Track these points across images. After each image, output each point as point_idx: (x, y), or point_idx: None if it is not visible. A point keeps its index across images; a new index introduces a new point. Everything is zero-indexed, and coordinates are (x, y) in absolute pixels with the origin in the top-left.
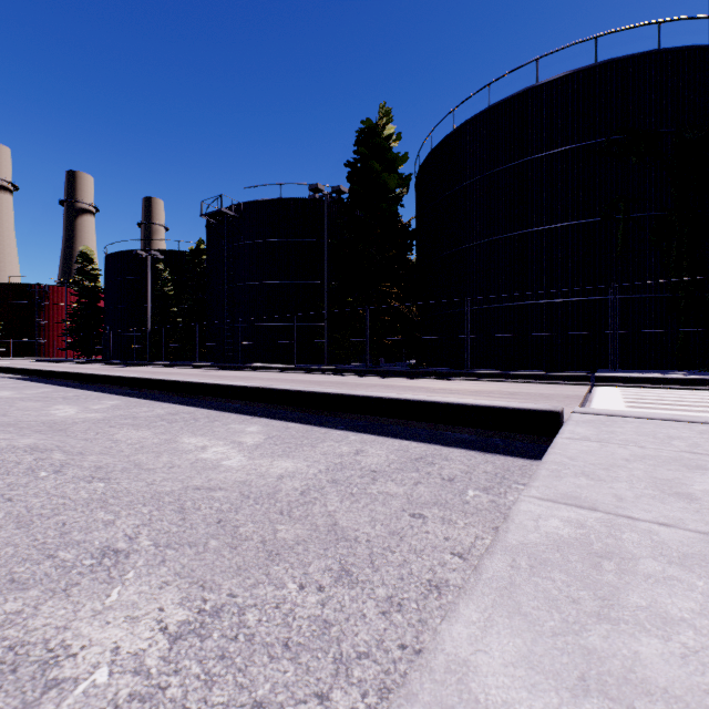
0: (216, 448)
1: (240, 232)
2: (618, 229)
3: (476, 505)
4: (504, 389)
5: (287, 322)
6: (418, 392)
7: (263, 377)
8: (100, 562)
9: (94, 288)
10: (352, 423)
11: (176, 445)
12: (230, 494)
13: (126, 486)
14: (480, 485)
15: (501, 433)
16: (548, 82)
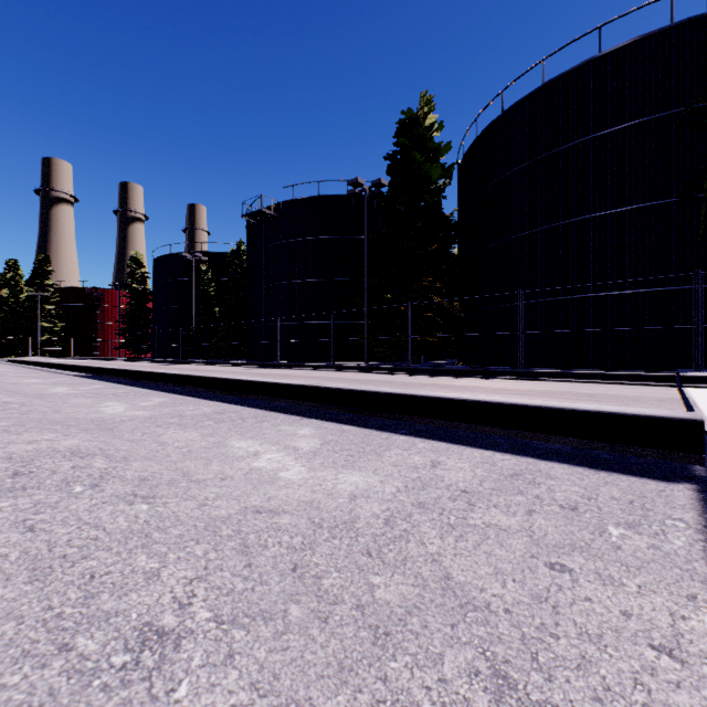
0: (269, 454)
1: (279, 231)
2: (700, 210)
3: (635, 553)
4: (575, 390)
5: (325, 321)
6: (477, 393)
7: (304, 375)
8: (136, 660)
9: (144, 290)
10: (414, 427)
11: (226, 450)
12: (298, 520)
13: (174, 509)
14: (619, 519)
15: (614, 446)
16: (614, 51)
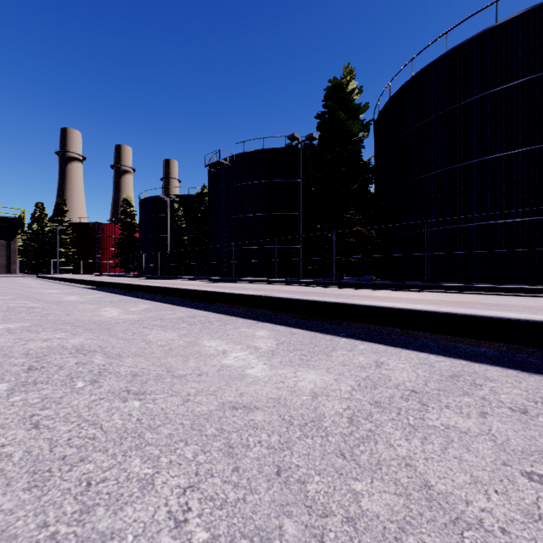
0: (235, 352)
1: (233, 177)
2: None
3: None
4: (482, 300)
5: (268, 245)
6: (399, 302)
7: (254, 287)
8: None
9: (132, 224)
10: (351, 331)
11: (199, 348)
12: (270, 417)
13: (162, 406)
14: None
15: None
16: (508, 20)
